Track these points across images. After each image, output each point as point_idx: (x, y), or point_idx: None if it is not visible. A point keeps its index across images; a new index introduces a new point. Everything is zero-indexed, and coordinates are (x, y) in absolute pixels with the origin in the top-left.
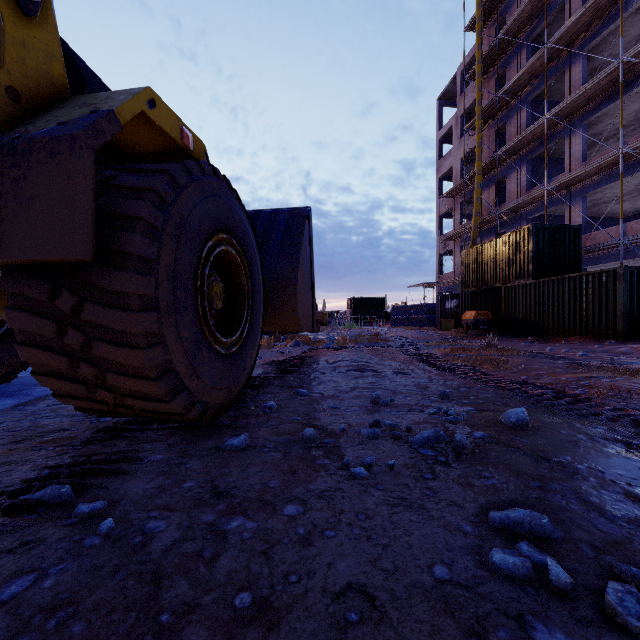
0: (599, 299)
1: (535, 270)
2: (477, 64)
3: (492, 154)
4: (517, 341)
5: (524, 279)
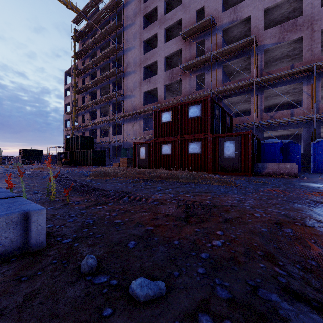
0: (89, 156)
1: (81, 148)
2: (74, 73)
3: (81, 104)
4: (73, 167)
5: (78, 150)
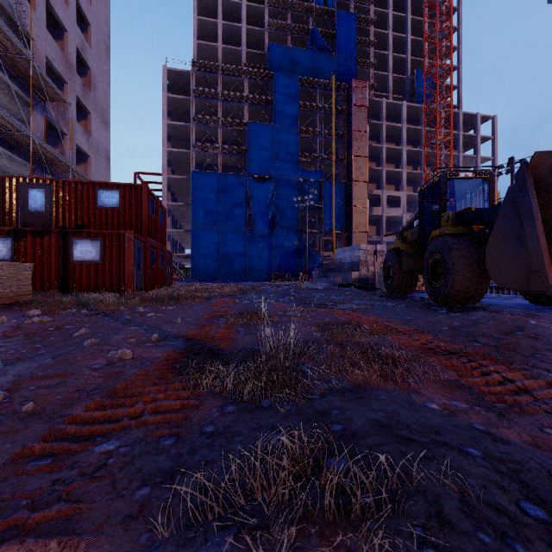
0: None
1: None
2: None
3: None
4: None
5: None
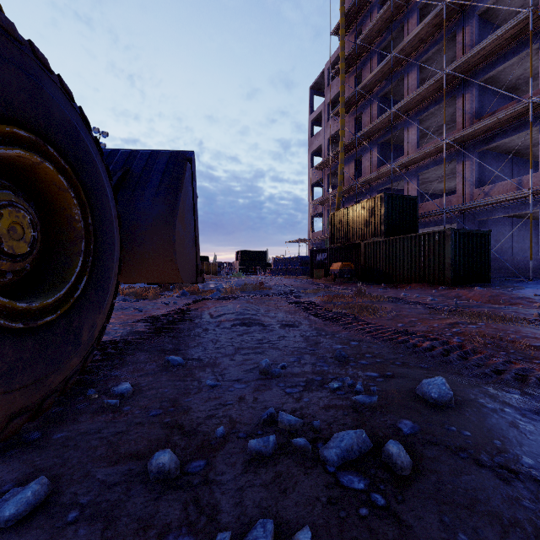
0: (433, 254)
1: (386, 230)
2: (341, 62)
3: (351, 137)
4: (374, 287)
5: (378, 237)
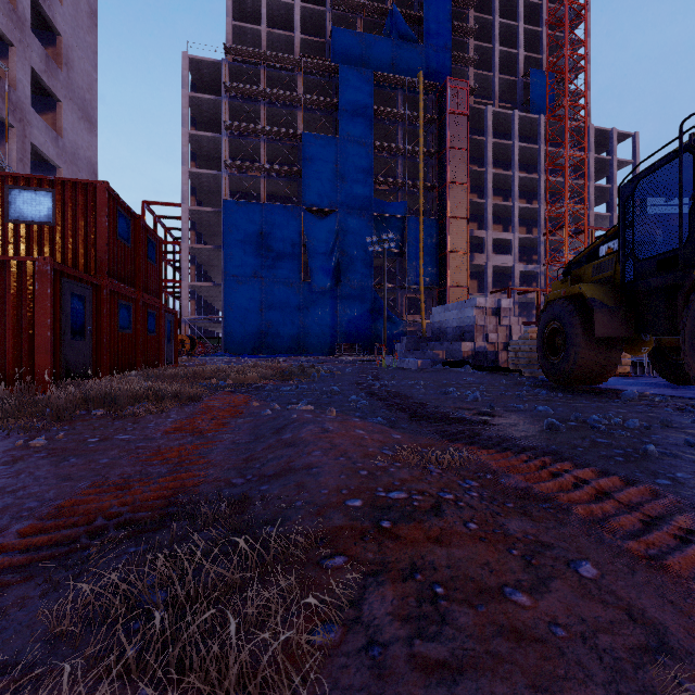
0: None
1: None
2: None
3: None
4: None
5: None
